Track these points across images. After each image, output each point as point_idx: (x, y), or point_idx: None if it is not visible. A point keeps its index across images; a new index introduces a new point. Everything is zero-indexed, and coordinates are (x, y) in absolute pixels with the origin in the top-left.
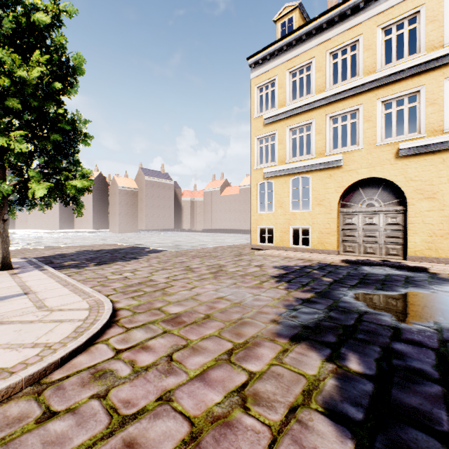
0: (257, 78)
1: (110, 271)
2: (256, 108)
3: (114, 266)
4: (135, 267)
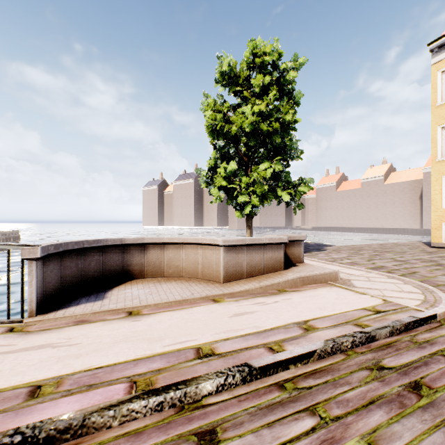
0: (442, 62)
1: (327, 258)
2: (439, 94)
3: (319, 254)
4: (341, 256)
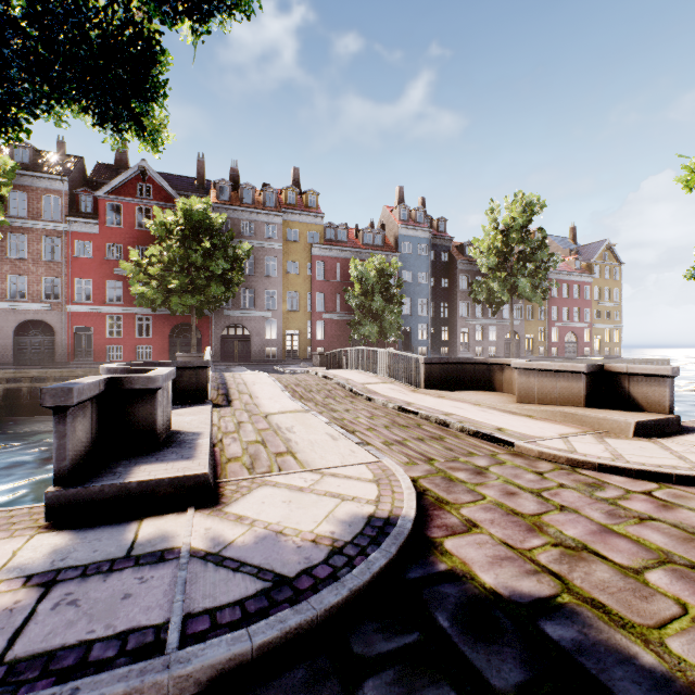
0: None
1: None
2: None
3: None
4: None
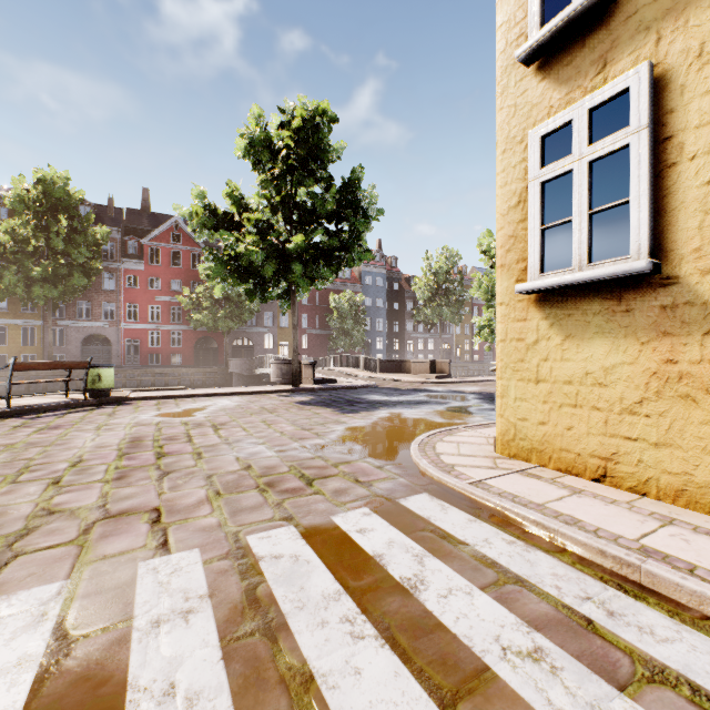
0: None
1: None
2: None
3: None
4: None
